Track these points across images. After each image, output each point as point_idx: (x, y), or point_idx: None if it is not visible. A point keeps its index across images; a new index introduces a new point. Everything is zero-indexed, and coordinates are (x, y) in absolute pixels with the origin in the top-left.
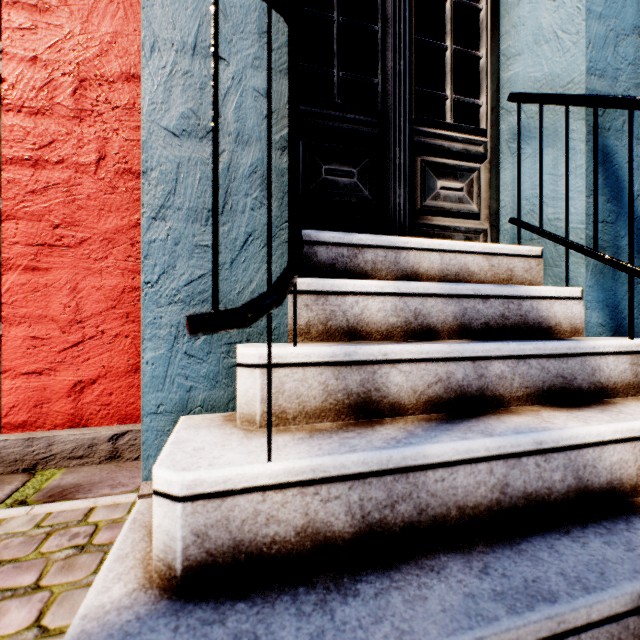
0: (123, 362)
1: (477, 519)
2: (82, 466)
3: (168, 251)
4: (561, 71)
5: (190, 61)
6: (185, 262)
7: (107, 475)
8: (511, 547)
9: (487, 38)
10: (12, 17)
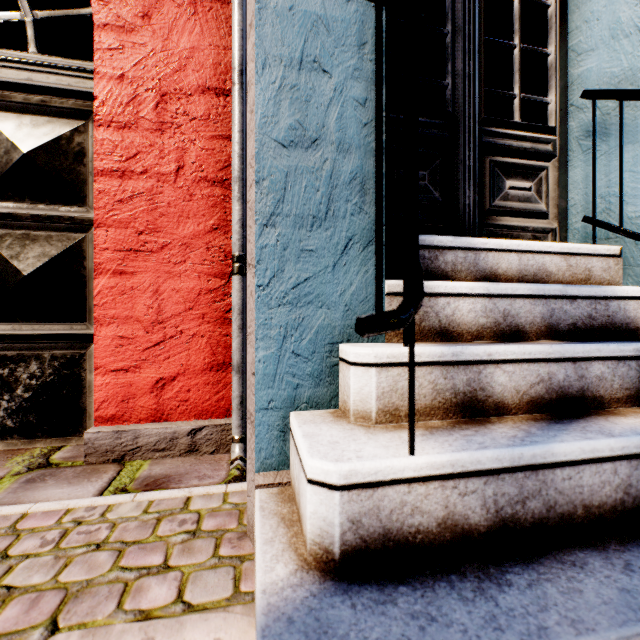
0: (199, 360)
1: (602, 518)
2: (164, 458)
3: (277, 256)
4: None
5: (297, 75)
6: (292, 266)
7: (190, 467)
8: None
9: (556, 34)
10: (102, 39)
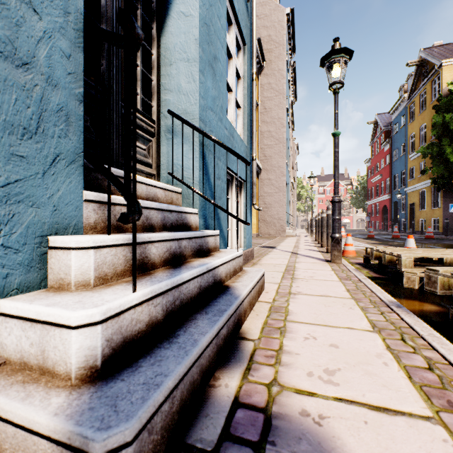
0: None
1: (195, 301)
2: None
3: None
4: (190, 112)
5: None
6: (2, 166)
7: None
8: (207, 305)
9: (156, 72)
10: None
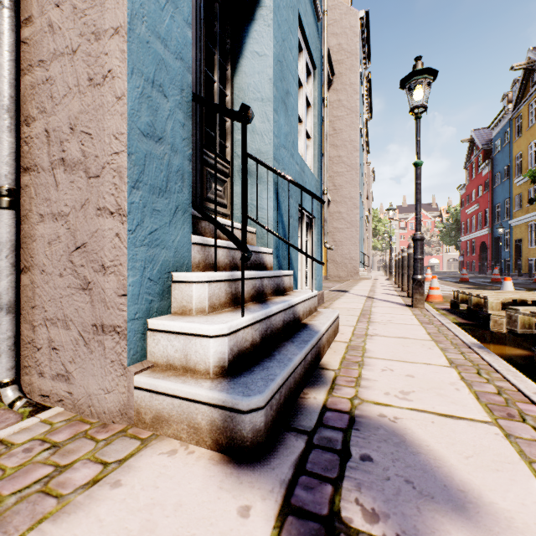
0: None
1: (280, 333)
2: None
3: (140, 211)
4: (264, 152)
5: (151, 90)
6: (149, 219)
7: None
8: (291, 337)
9: None
10: None
